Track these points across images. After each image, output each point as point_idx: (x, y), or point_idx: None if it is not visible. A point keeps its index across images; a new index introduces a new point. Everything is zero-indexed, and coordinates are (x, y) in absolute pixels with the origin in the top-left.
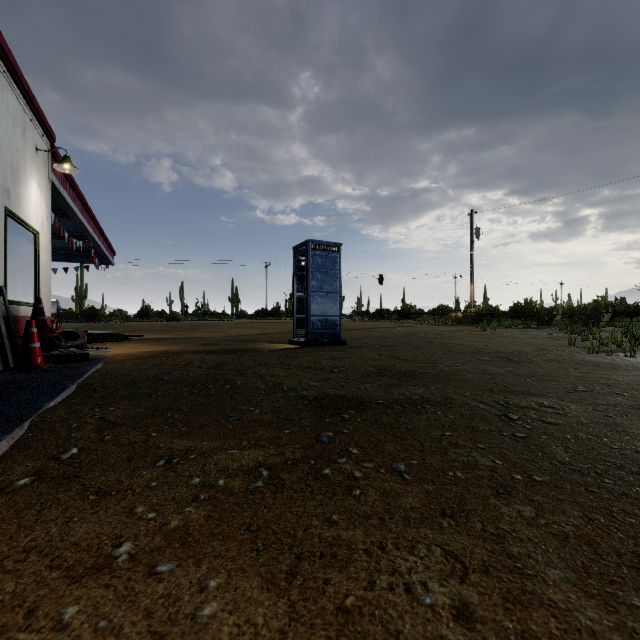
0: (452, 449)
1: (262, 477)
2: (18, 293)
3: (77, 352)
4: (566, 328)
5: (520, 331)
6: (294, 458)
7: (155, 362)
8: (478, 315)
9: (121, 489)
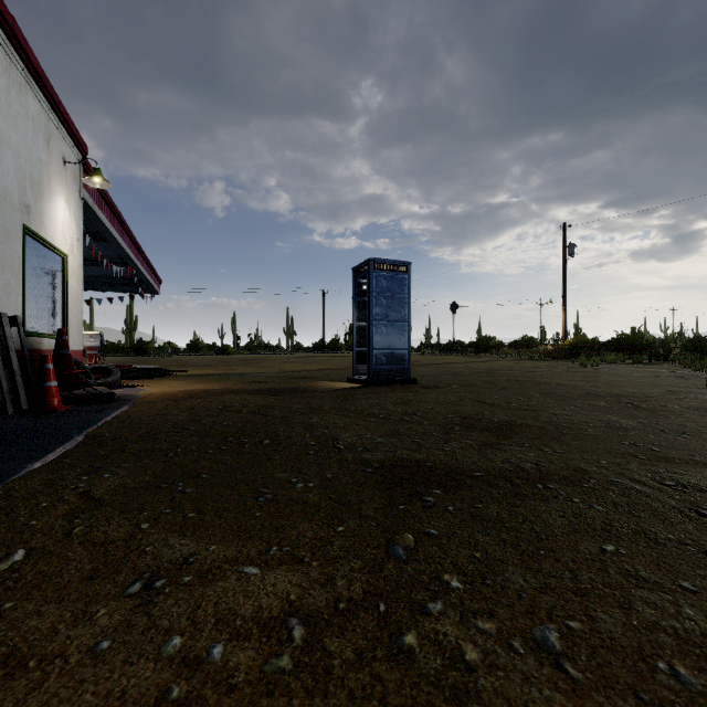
0: (636, 592)
1: (291, 643)
2: (41, 324)
3: (102, 392)
4: (691, 364)
5: (630, 367)
6: (350, 596)
7: (188, 404)
8: (572, 348)
9: (47, 654)
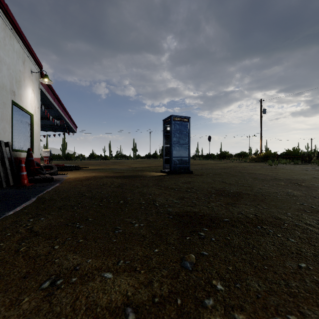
0: None
1: None
2: (21, 145)
3: (47, 177)
4: None
5: (293, 166)
6: (161, 293)
7: (87, 183)
8: (265, 157)
9: None
